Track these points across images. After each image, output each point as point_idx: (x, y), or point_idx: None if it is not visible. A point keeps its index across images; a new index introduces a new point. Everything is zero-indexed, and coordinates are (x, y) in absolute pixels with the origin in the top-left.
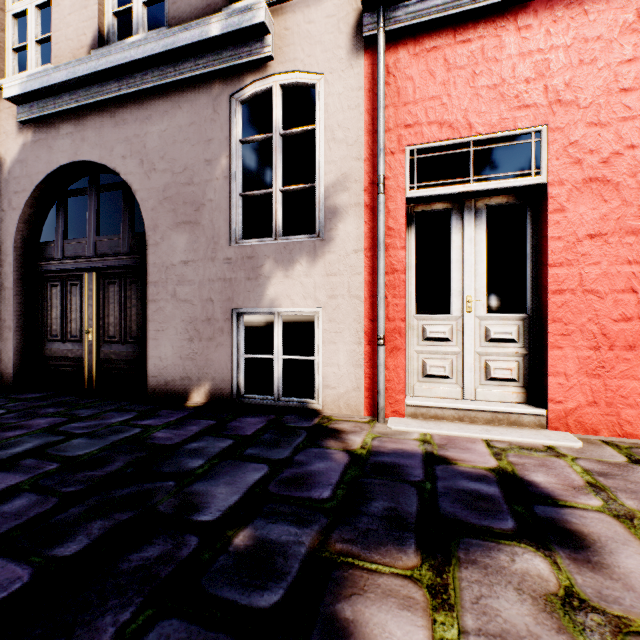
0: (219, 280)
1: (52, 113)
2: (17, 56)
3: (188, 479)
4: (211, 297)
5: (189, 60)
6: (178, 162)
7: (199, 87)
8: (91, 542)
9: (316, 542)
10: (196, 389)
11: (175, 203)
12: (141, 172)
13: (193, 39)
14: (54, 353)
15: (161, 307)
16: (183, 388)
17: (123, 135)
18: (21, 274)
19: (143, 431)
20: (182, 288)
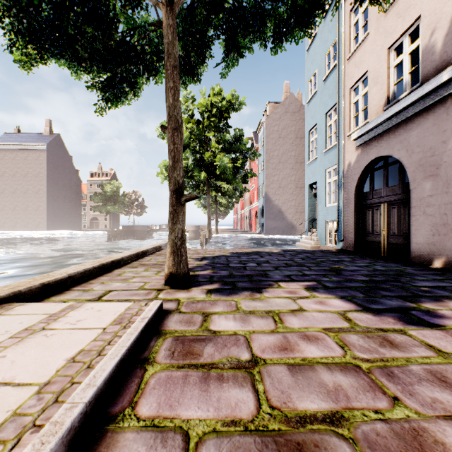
0: (450, 203)
1: (368, 140)
2: (354, 119)
3: (414, 279)
4: (445, 212)
5: (431, 95)
6: (426, 146)
7: (438, 105)
8: (381, 279)
9: (451, 295)
10: (436, 260)
11: (424, 167)
12: (406, 155)
13: (432, 87)
14: (368, 239)
15: (417, 218)
16: (428, 259)
17: (398, 140)
18: (356, 207)
19: (403, 269)
20: (428, 209)
